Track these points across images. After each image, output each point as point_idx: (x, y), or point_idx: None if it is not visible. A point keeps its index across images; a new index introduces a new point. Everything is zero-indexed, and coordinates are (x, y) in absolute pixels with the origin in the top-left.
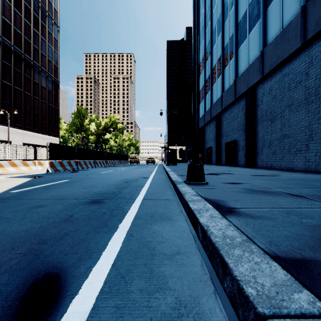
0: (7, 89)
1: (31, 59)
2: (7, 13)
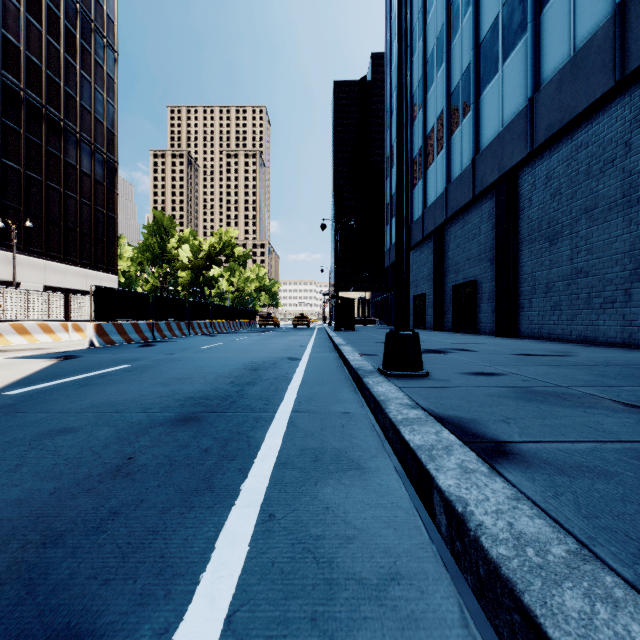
0: (11, 176)
1: (61, 118)
2: (11, 23)
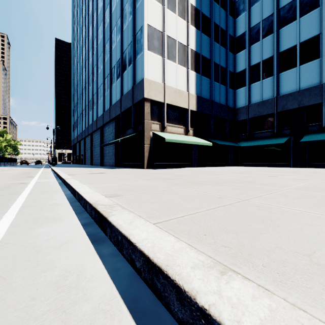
0: None
1: None
2: None
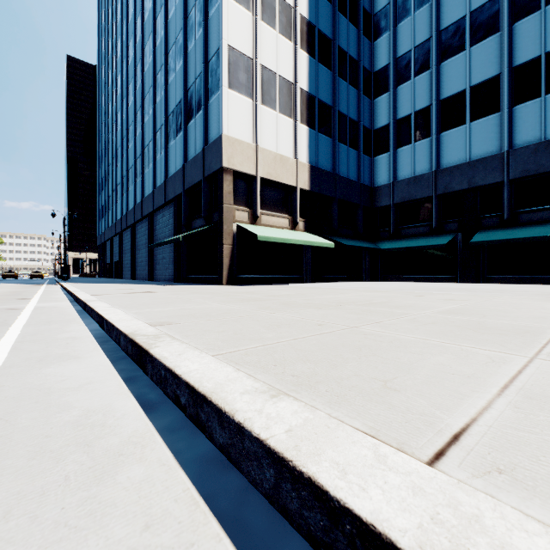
0: None
1: None
2: None
